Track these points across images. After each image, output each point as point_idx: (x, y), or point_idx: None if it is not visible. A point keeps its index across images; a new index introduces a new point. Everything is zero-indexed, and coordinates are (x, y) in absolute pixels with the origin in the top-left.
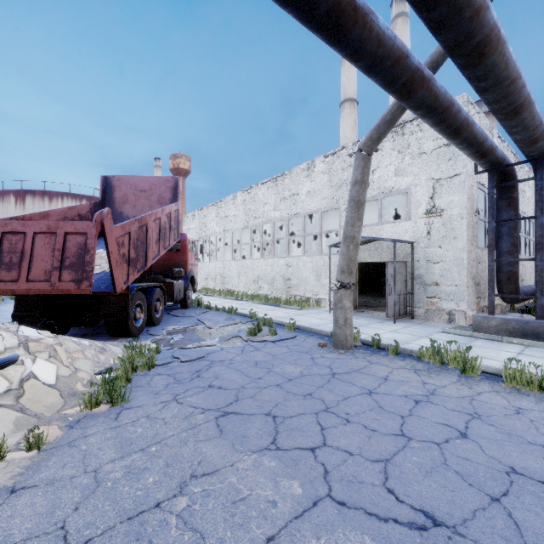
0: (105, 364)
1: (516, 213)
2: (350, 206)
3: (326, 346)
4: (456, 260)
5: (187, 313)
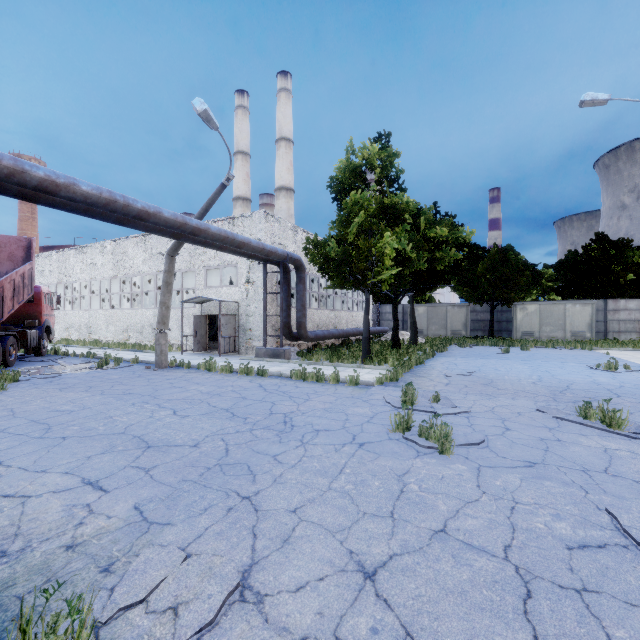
0: None
1: (289, 287)
2: (163, 284)
3: (151, 368)
4: (260, 314)
5: (42, 359)
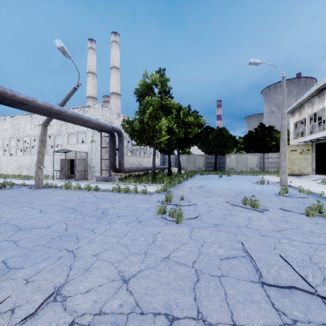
0: None
1: (114, 145)
2: (40, 141)
3: (32, 188)
4: (99, 159)
5: None
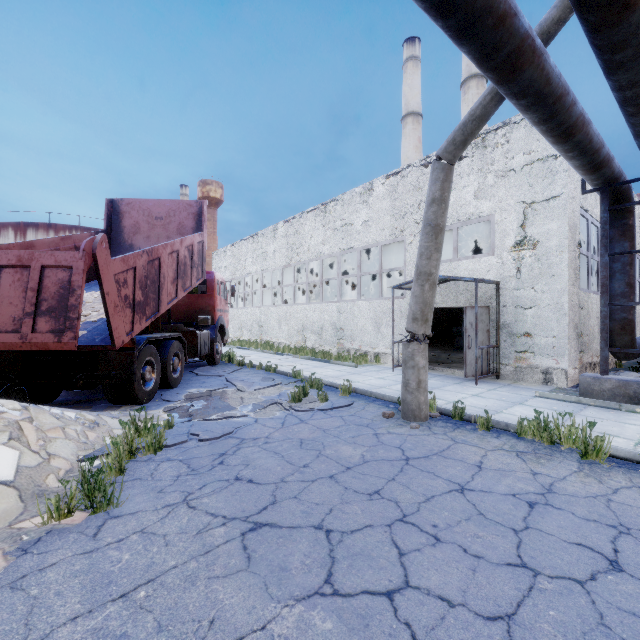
0: (96, 445)
1: (632, 245)
2: (425, 232)
3: (393, 417)
4: (553, 305)
5: (214, 371)
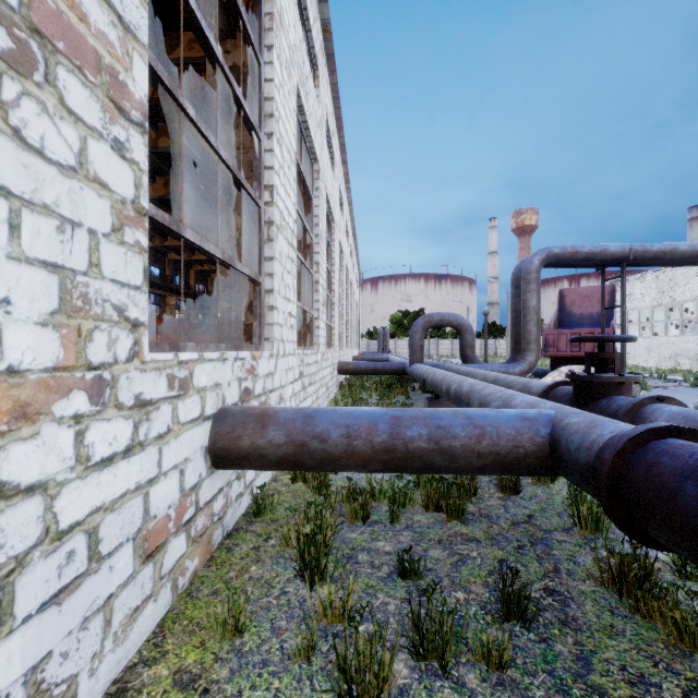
0: None
1: None
2: None
3: None
4: None
5: None
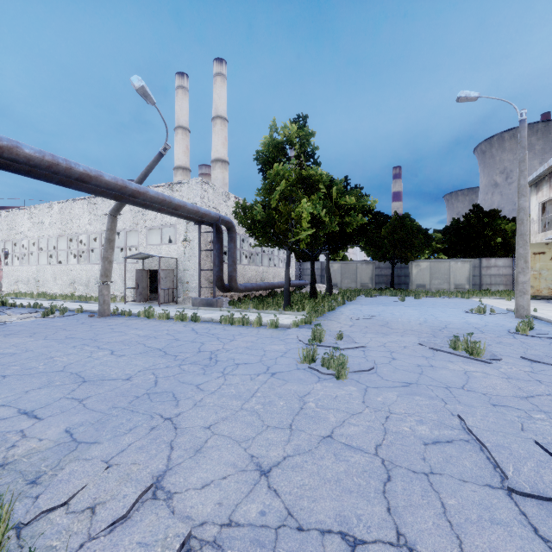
0: None
1: (221, 246)
2: (105, 241)
3: (94, 316)
4: (196, 269)
5: None
